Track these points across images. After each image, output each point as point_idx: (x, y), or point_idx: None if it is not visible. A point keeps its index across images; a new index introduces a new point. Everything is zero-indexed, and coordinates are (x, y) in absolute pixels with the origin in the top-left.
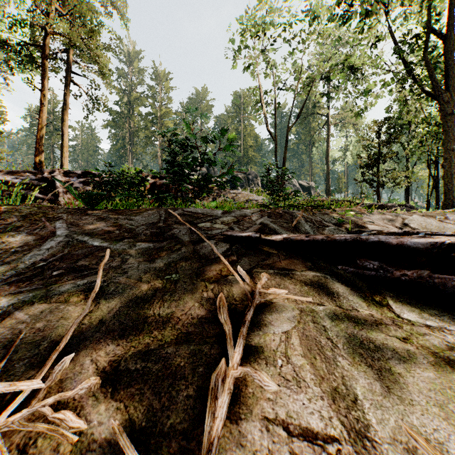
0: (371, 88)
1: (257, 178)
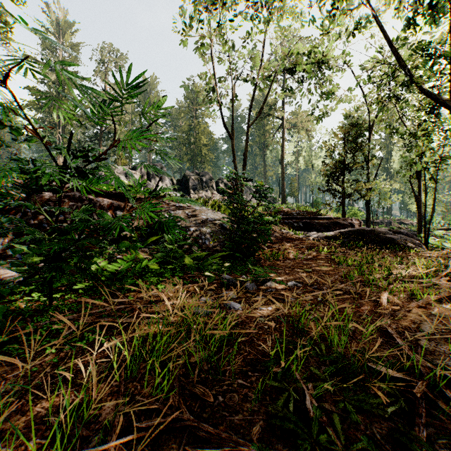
0: (333, 91)
1: (212, 180)
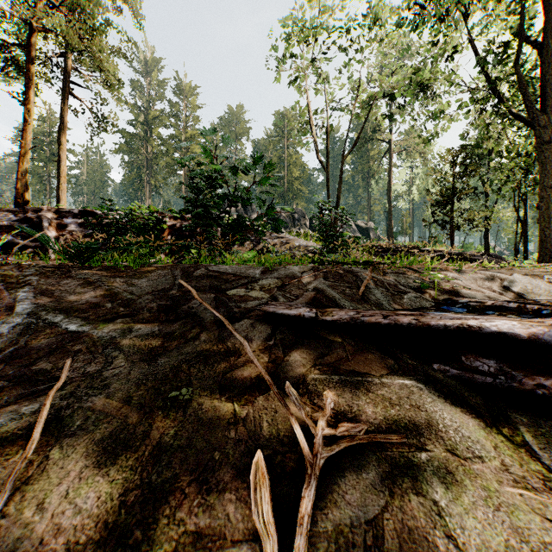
0: (443, 109)
1: (305, 217)
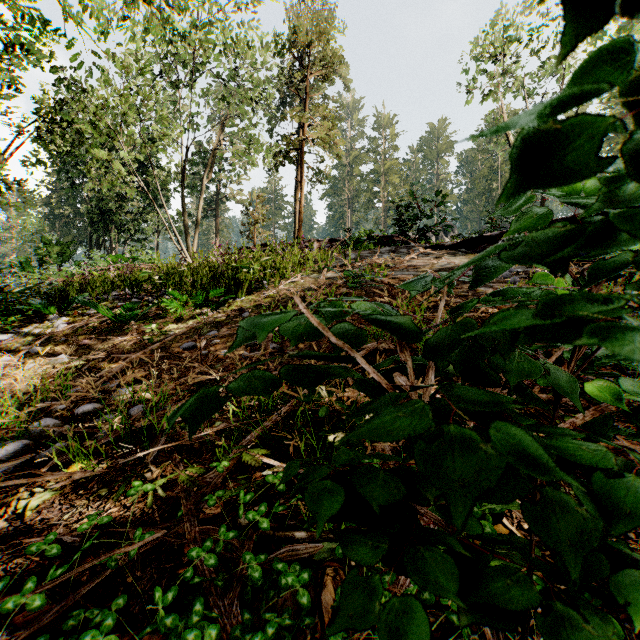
0: None
1: None
